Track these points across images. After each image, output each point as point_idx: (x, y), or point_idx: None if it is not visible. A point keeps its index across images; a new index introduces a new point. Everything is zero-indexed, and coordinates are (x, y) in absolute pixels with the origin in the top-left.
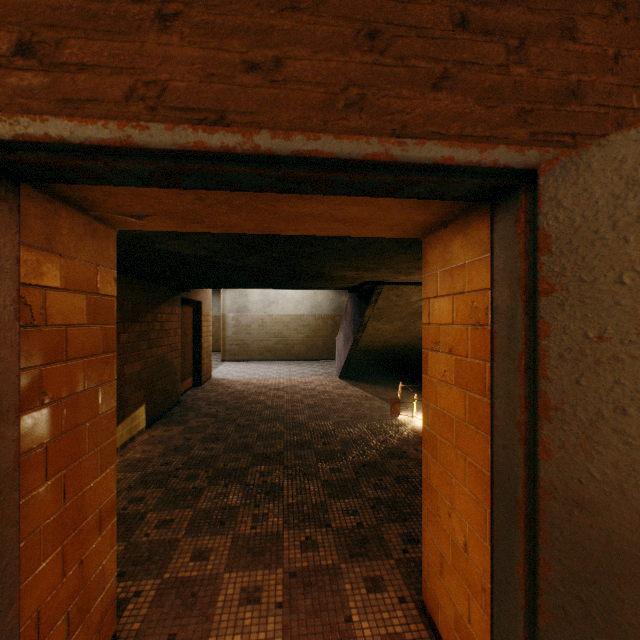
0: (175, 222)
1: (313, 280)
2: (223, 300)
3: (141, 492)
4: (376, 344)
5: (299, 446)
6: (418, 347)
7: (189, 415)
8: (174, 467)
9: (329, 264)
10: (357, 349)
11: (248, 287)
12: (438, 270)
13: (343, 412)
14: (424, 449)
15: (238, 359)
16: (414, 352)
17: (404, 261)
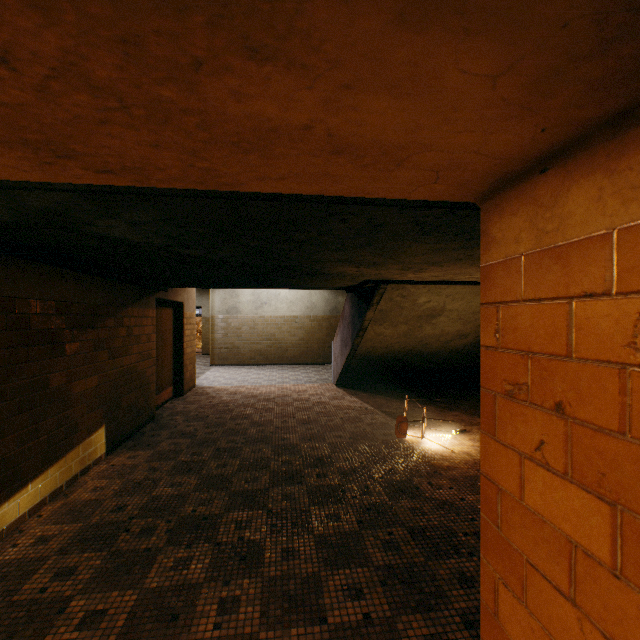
0: (19, 154)
1: (306, 278)
2: (212, 300)
3: (74, 558)
4: (377, 350)
5: (288, 479)
6: (423, 353)
7: (162, 435)
8: (128, 514)
9: (324, 257)
10: (356, 355)
11: (233, 286)
12: (522, 253)
13: (341, 430)
14: (485, 559)
15: (228, 363)
16: (418, 358)
17: (419, 253)
